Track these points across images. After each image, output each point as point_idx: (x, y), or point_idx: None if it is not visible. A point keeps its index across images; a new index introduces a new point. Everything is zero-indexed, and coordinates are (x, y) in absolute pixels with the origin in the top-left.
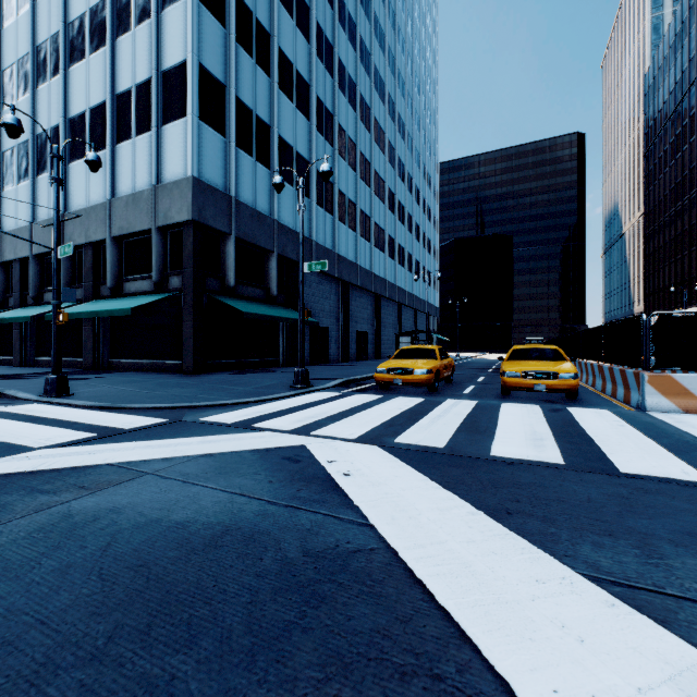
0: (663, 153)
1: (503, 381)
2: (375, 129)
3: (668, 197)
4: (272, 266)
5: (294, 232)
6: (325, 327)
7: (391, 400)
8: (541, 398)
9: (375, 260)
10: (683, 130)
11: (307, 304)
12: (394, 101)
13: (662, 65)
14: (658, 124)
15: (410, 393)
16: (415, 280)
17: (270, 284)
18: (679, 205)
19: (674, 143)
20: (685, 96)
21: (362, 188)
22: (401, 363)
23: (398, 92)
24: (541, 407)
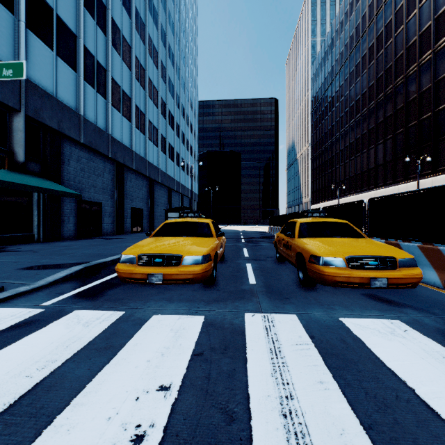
0: (321, 112)
1: (320, 272)
2: (149, 44)
3: (324, 137)
4: (18, 127)
5: (54, 98)
6: (96, 202)
7: (132, 338)
8: (354, 288)
9: (149, 151)
10: (332, 99)
11: (74, 178)
12: (166, 33)
13: (321, 62)
14: (318, 96)
15: (176, 294)
16: (182, 166)
17: (15, 148)
18: (330, 141)
19: (327, 106)
20: (333, 80)
21: (137, 87)
22: (162, 244)
23: (168, 27)
24: (420, 331)
